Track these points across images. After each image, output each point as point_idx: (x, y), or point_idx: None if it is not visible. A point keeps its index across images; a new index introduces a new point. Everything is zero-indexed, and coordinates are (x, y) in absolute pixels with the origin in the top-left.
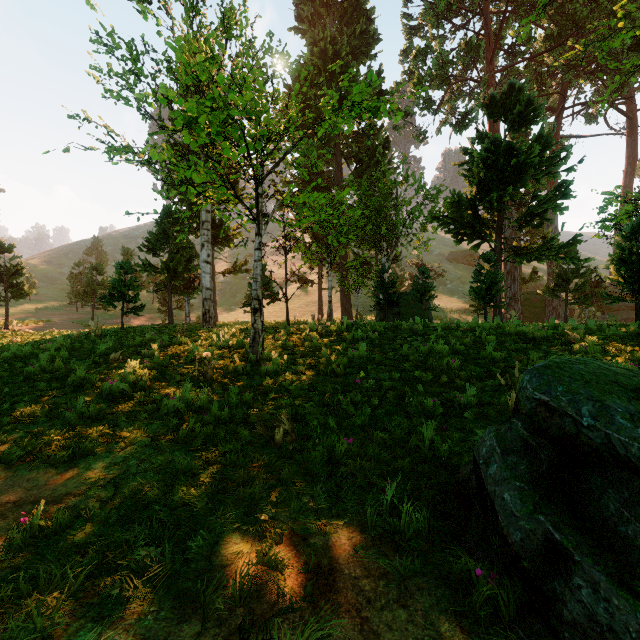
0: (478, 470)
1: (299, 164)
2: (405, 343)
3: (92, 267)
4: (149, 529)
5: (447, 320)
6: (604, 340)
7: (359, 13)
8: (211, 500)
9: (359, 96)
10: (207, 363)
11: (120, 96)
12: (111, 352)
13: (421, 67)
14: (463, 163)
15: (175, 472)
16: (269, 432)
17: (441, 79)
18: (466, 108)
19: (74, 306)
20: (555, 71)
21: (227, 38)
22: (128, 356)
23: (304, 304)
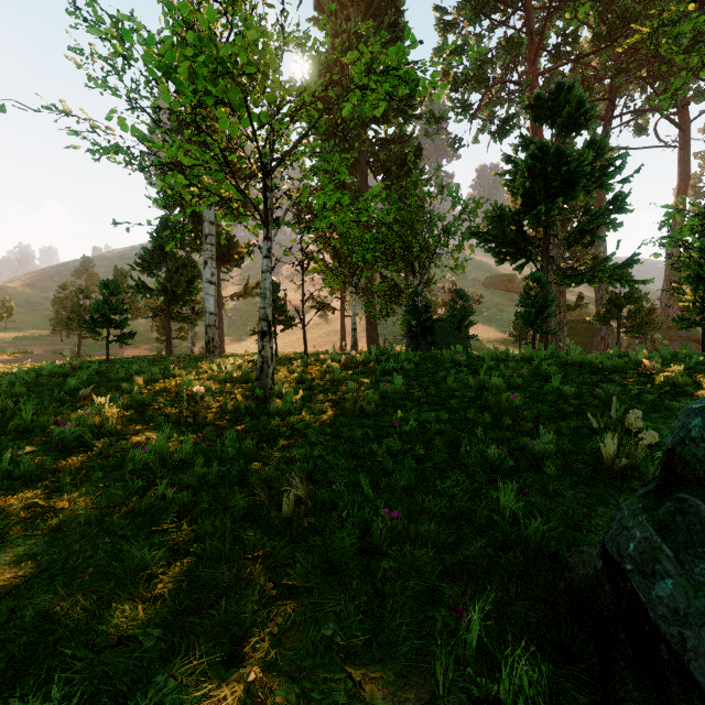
0: (623, 581)
1: (319, 168)
2: (448, 375)
3: (78, 289)
4: (41, 704)
5: (495, 348)
6: (687, 371)
7: (387, 3)
8: (170, 628)
9: (395, 58)
10: (199, 400)
11: (106, 85)
12: (84, 387)
13: (456, 66)
14: (505, 173)
15: (121, 572)
16: (275, 499)
17: (479, 80)
18: (507, 113)
19: (59, 335)
20: (603, 76)
21: (233, 13)
22: (102, 392)
23: (325, 333)
